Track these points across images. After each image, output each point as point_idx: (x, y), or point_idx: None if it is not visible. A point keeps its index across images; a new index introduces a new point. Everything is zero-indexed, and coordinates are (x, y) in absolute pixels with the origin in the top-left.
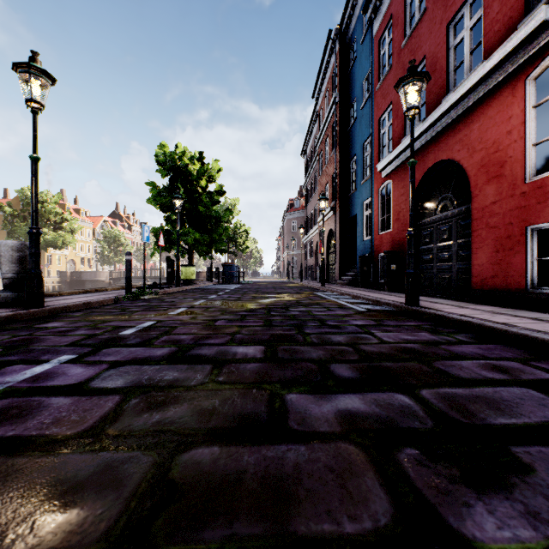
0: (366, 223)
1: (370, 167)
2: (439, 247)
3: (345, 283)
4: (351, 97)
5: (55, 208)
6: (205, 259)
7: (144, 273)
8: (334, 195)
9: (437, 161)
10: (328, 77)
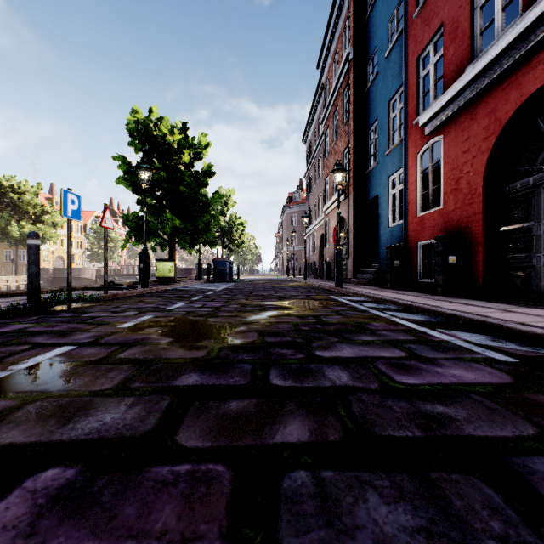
0: (393, 205)
1: (399, 130)
2: None
3: (363, 282)
4: (369, 50)
5: (33, 198)
6: (191, 253)
7: (68, 268)
8: (347, 173)
9: None
10: (338, 36)
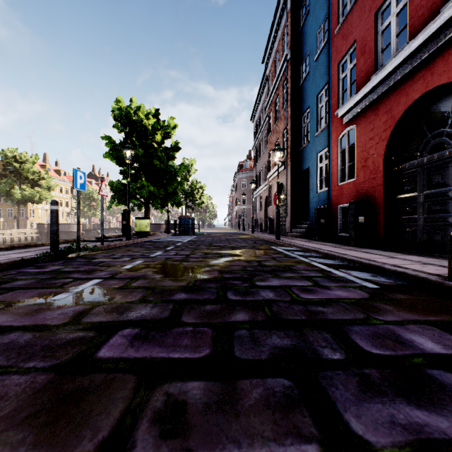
0: (320, 175)
1: (325, 118)
2: (428, 195)
3: (298, 235)
4: (303, 52)
5: (32, 167)
6: (161, 212)
7: (77, 226)
8: (286, 149)
9: (429, 89)
10: (279, 39)
